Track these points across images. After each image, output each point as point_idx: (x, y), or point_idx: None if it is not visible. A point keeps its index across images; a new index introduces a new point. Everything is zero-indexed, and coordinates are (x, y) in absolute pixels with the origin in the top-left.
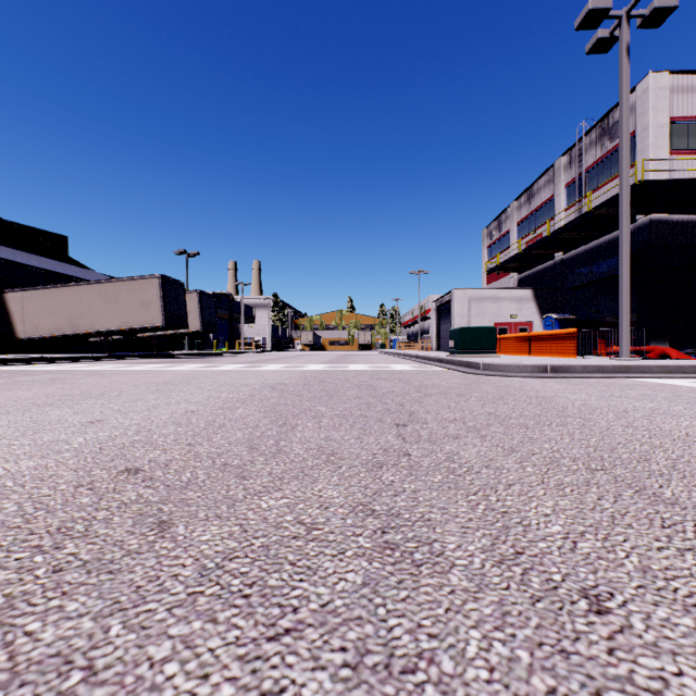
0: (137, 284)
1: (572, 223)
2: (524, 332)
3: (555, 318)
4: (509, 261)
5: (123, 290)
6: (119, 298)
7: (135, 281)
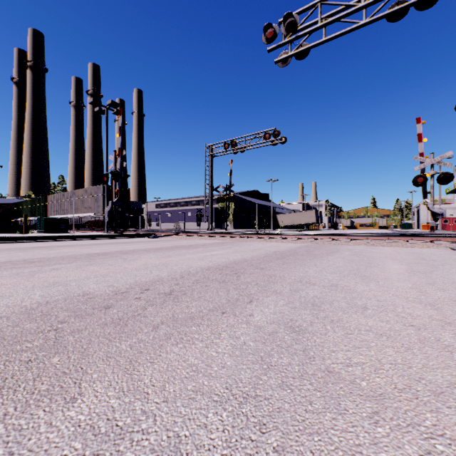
0: (309, 212)
1: None
2: None
3: None
4: (452, 191)
5: (305, 214)
6: (304, 216)
7: (308, 211)
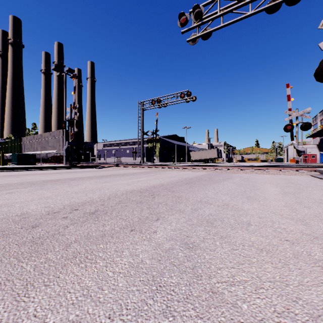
0: (212, 150)
1: (319, 131)
2: (313, 157)
3: (321, 153)
4: (310, 136)
5: (210, 151)
6: (209, 152)
7: (212, 149)
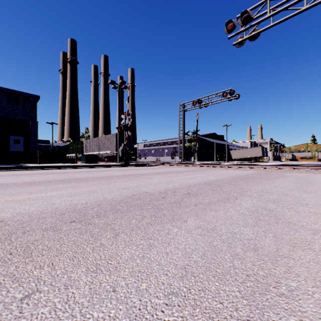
0: (256, 148)
1: None
2: None
3: None
4: None
5: (253, 149)
6: (252, 151)
7: (255, 147)
